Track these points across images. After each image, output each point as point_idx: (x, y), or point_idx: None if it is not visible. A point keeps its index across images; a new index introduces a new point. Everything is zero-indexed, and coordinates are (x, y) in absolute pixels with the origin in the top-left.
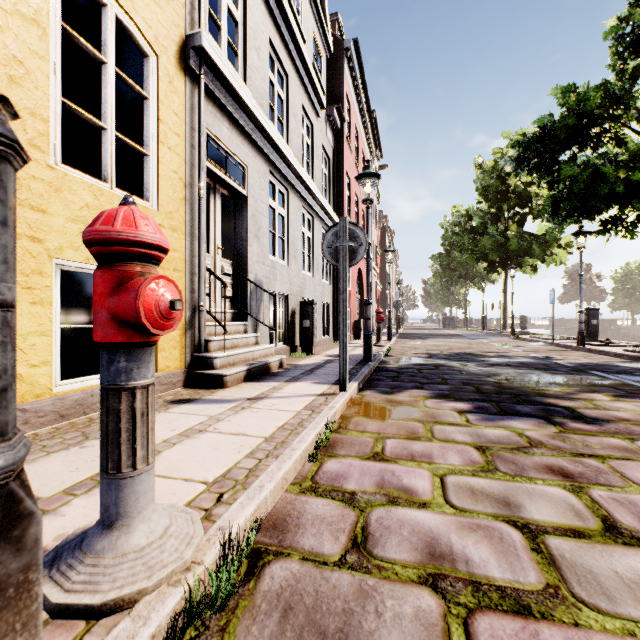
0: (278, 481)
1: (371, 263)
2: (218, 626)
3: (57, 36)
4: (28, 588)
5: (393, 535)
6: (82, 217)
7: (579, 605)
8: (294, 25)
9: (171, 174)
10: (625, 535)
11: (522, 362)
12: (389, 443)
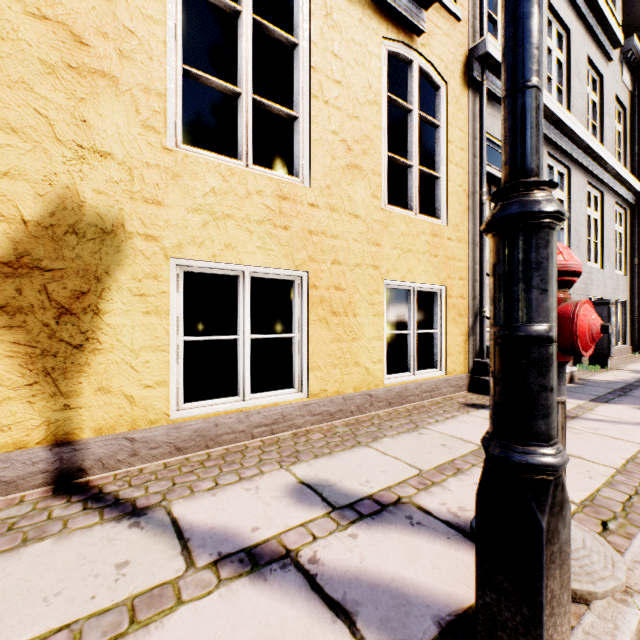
0: None
1: None
2: None
3: (385, 106)
4: (566, 557)
5: None
6: (399, 244)
7: None
8: None
9: (456, 189)
10: None
11: None
12: None
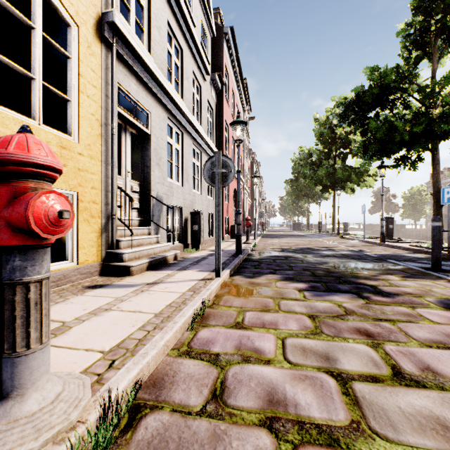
0: (160, 348)
1: (243, 185)
2: None
3: None
4: None
5: (243, 387)
6: None
7: (373, 436)
8: (186, 13)
9: (89, 116)
10: (407, 378)
11: (344, 254)
12: (248, 315)
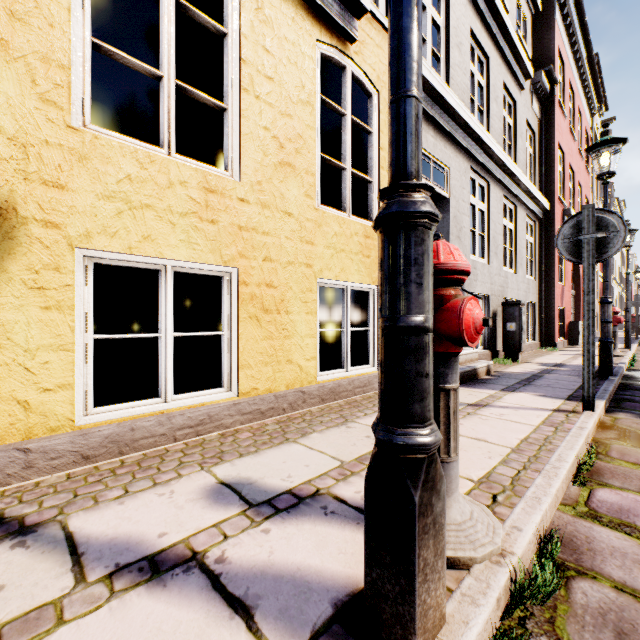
0: (552, 497)
1: None
2: (543, 617)
3: (318, 107)
4: (441, 528)
5: None
6: (332, 244)
7: None
8: (497, 0)
9: None
10: None
11: None
12: None
